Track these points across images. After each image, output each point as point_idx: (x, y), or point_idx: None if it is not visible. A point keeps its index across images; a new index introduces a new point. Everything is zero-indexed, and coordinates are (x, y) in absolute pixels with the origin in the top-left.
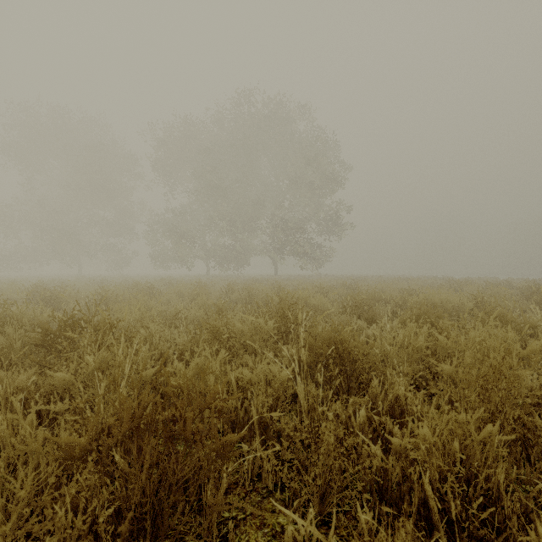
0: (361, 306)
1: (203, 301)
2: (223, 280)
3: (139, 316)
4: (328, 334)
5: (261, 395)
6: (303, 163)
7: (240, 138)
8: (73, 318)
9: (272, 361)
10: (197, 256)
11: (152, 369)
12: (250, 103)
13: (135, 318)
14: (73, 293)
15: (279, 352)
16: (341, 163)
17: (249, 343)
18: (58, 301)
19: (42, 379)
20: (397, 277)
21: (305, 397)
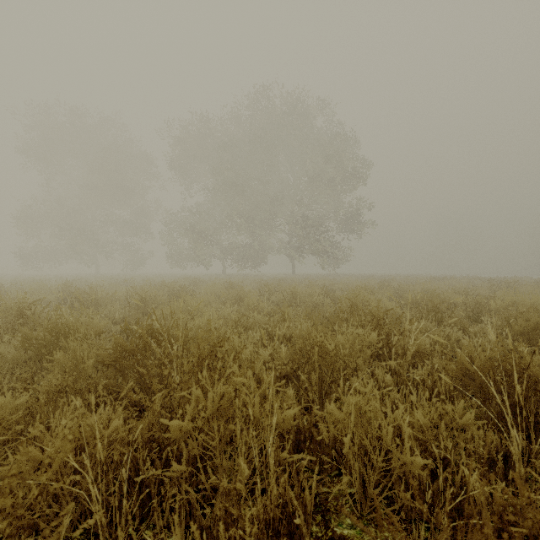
0: (439, 310)
1: (252, 303)
2: (246, 280)
3: (204, 323)
4: (492, 355)
5: (463, 456)
6: (323, 159)
7: (259, 134)
8: (148, 329)
9: (390, 384)
10: (214, 255)
11: (289, 410)
12: (268, 99)
13: (202, 326)
14: (104, 293)
15: (397, 373)
16: (362, 158)
17: (348, 359)
18: (94, 303)
19: (140, 424)
20: (421, 276)
21: (482, 446)
